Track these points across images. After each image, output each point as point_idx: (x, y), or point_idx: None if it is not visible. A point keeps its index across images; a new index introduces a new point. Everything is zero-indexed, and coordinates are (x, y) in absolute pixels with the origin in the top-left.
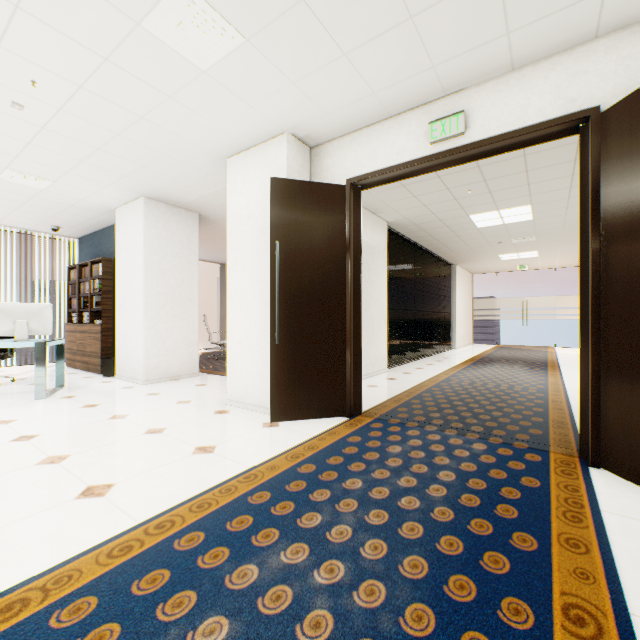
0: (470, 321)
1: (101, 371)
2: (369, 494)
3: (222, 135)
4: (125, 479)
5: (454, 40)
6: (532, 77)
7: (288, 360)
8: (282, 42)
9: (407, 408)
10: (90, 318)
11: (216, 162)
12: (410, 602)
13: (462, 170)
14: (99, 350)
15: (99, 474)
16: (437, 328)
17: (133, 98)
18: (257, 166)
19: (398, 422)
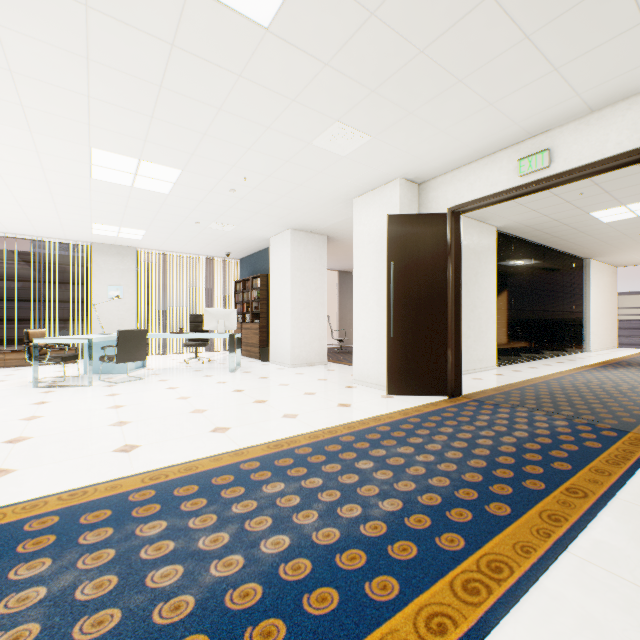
0: (613, 321)
1: (259, 357)
2: (456, 435)
3: (351, 186)
4: (303, 413)
5: (530, 107)
6: (610, 116)
7: (400, 350)
8: (396, 134)
9: (505, 395)
10: (251, 318)
11: (345, 202)
12: (469, 472)
13: None
14: (258, 342)
15: (288, 409)
16: (562, 328)
17: (297, 176)
18: (376, 204)
19: (492, 403)
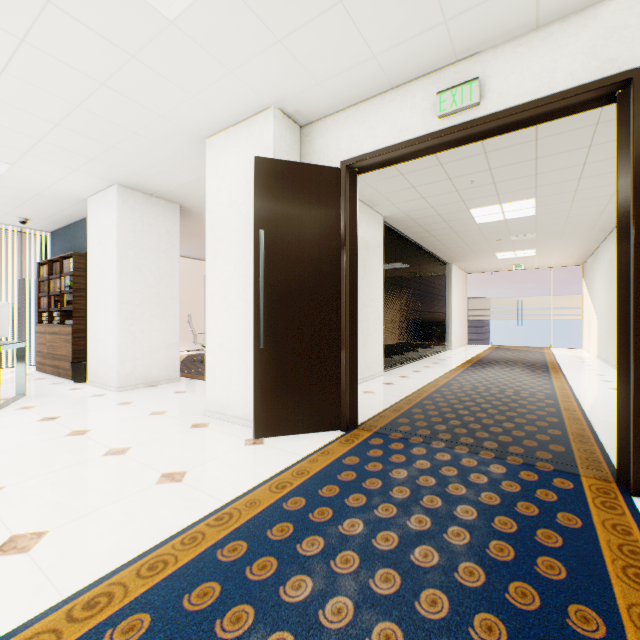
0: (465, 321)
1: (72, 376)
2: (373, 543)
3: (199, 109)
4: (63, 523)
5: None
6: (560, 35)
7: (274, 367)
8: None
9: (408, 419)
10: (61, 318)
11: (194, 143)
12: None
13: (467, 156)
14: (70, 353)
15: (31, 516)
16: (433, 328)
17: (89, 57)
18: (240, 146)
19: (400, 437)
